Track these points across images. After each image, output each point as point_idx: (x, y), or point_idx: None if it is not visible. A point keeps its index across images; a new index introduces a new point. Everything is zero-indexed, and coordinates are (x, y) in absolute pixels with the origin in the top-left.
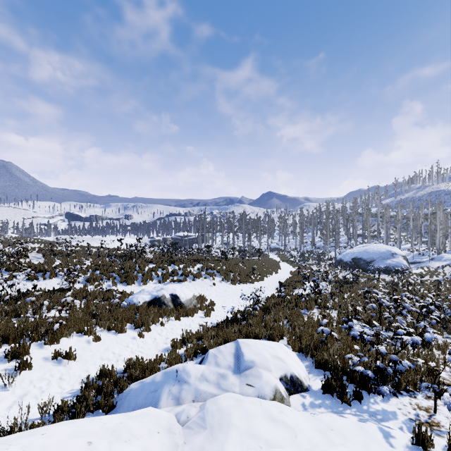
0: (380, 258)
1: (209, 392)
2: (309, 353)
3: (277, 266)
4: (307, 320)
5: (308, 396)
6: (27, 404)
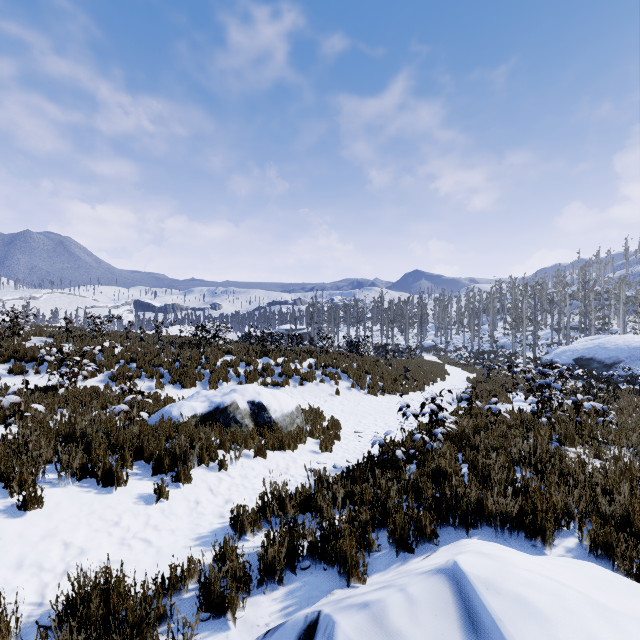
0: (631, 357)
1: None
2: None
3: (442, 369)
4: (594, 472)
5: None
6: None
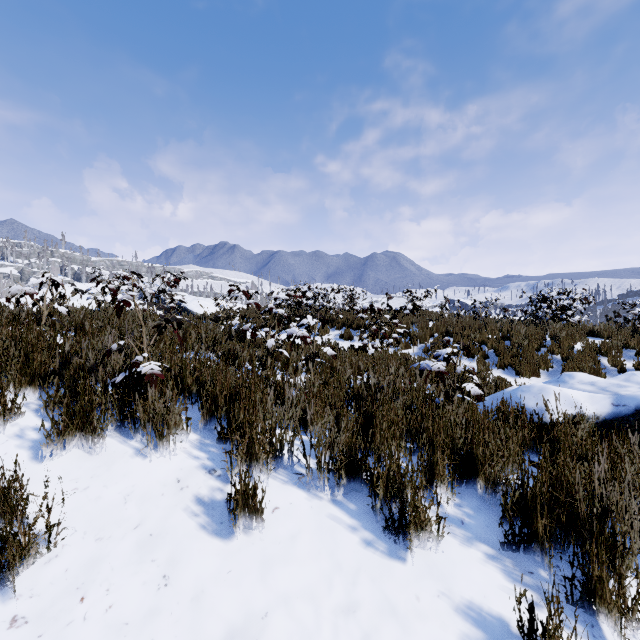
0: None
1: None
2: None
3: None
4: None
5: None
6: None
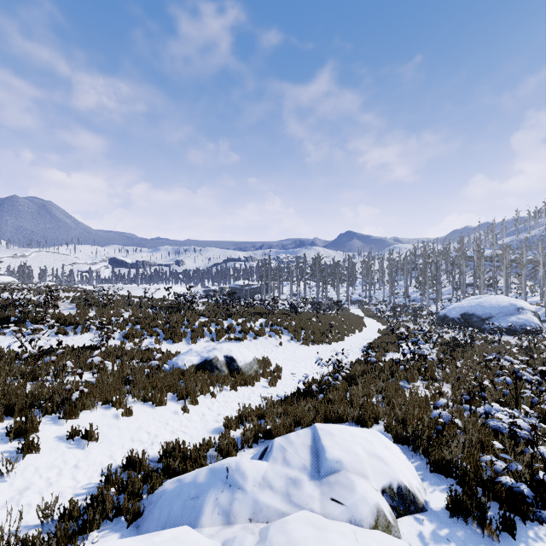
0: (500, 314)
1: (274, 508)
2: (419, 447)
3: (361, 322)
4: (410, 397)
5: (426, 520)
6: (28, 502)
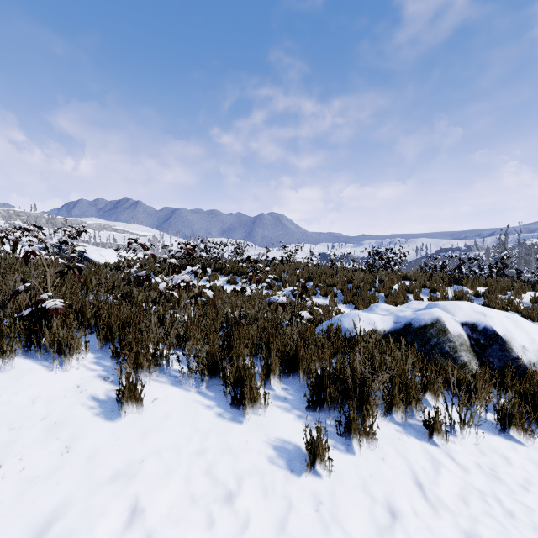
0: None
1: None
2: None
3: None
4: None
5: None
6: None
